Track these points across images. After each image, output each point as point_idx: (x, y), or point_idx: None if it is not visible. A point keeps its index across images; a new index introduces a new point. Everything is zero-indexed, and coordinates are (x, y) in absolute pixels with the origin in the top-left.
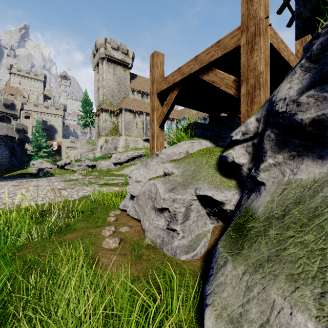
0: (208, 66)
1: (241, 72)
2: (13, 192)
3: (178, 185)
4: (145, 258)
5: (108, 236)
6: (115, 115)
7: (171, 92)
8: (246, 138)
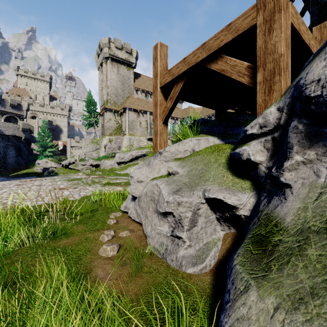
0: (217, 54)
1: (257, 56)
2: (14, 192)
3: (183, 186)
4: (146, 270)
5: (106, 241)
6: (118, 114)
7: (175, 85)
8: (264, 131)
